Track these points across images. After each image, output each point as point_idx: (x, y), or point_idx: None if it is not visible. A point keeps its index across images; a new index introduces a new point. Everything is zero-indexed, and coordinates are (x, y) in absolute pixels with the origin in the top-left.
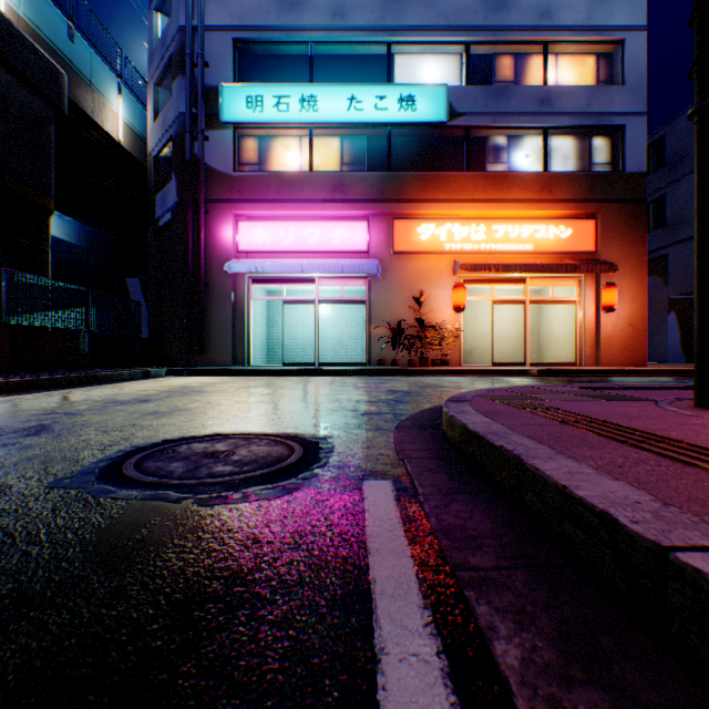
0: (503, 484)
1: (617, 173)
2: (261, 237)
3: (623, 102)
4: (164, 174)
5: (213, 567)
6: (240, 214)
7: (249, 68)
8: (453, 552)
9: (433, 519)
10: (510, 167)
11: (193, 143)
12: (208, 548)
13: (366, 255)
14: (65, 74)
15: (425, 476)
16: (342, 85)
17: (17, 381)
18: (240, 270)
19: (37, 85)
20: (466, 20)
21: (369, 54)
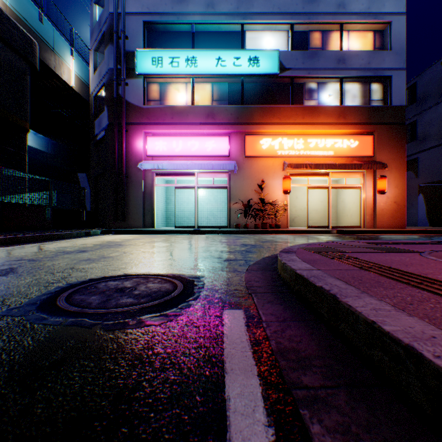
0: (323, 314)
1: (387, 106)
2: (161, 147)
3: (390, 61)
4: (100, 107)
5: (105, 386)
6: (148, 132)
7: (154, 39)
8: (289, 372)
9: (273, 342)
10: (319, 102)
11: (118, 87)
12: (104, 368)
13: (227, 158)
14: (37, 43)
15: (267, 307)
16: (213, 50)
17: (2, 238)
18: (148, 168)
19: (18, 50)
20: (291, 9)
21: (230, 31)
